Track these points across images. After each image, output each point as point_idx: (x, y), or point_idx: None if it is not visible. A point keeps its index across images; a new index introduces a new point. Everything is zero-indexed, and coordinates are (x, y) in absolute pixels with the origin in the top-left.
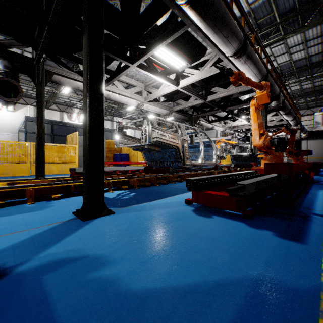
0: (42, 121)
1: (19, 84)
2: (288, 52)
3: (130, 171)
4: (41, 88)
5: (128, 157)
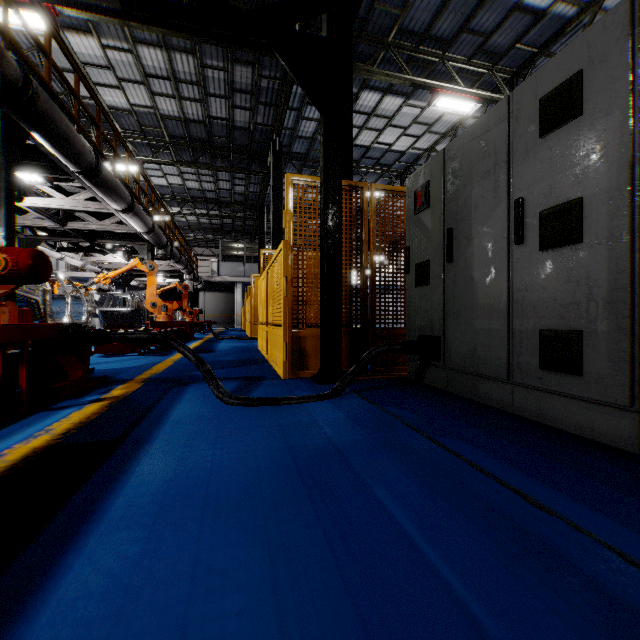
0: None
1: None
2: (182, 177)
3: None
4: None
5: None
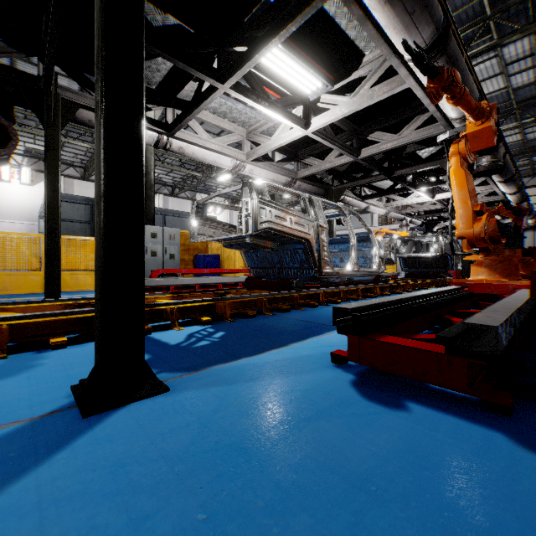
0: (56, 193)
1: (11, 123)
2: (504, 73)
3: (222, 286)
4: (53, 131)
5: (219, 260)
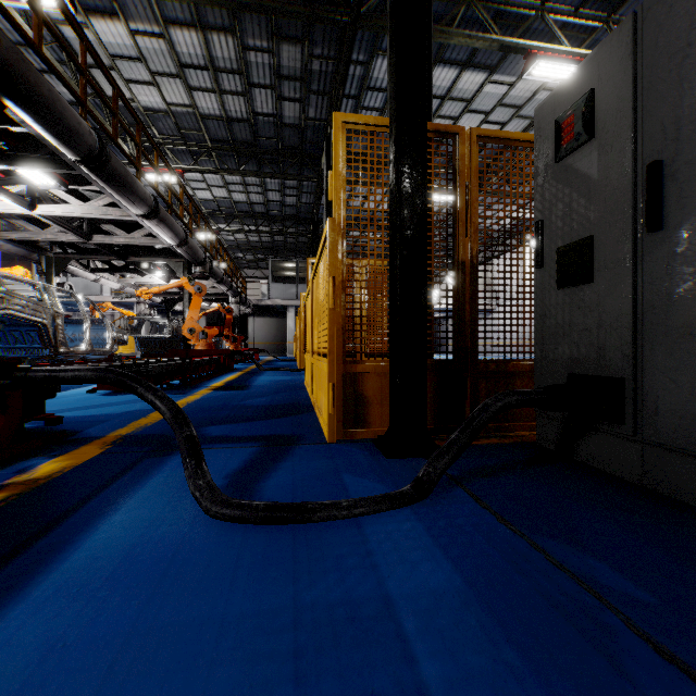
0: None
1: None
2: (227, 188)
3: None
4: None
5: None
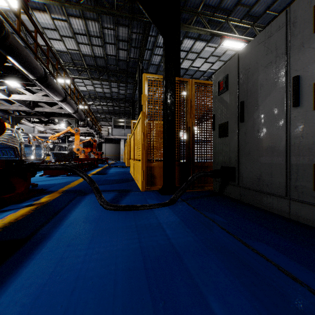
0: None
1: None
2: (93, 86)
3: None
4: None
5: None
